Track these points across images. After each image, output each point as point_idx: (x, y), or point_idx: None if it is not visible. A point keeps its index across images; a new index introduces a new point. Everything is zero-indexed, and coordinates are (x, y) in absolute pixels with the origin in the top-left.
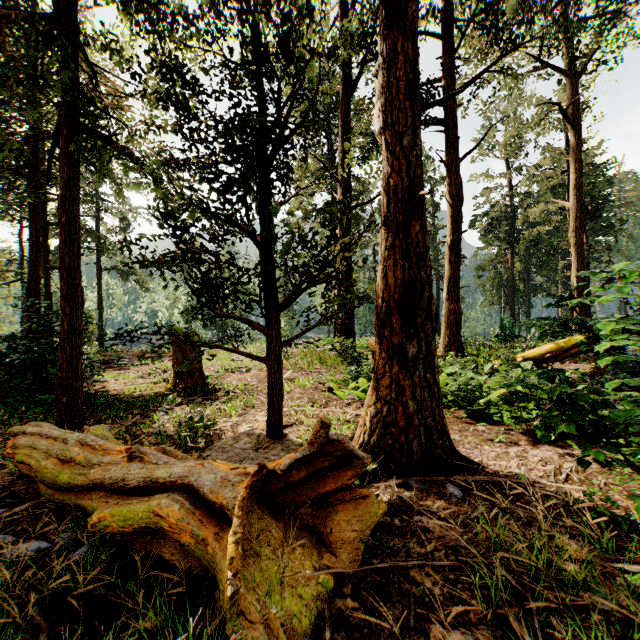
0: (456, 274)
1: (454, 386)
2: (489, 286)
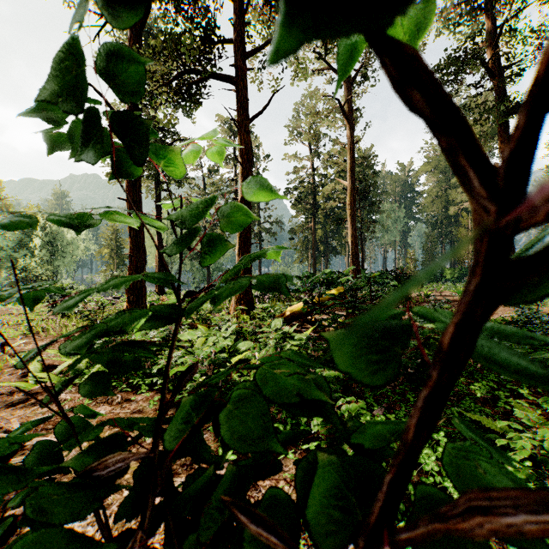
0: (246, 230)
1: (157, 366)
2: (300, 247)
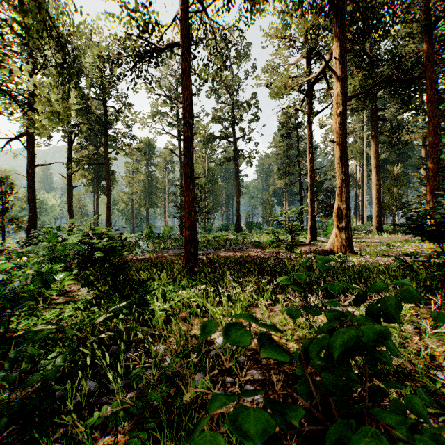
0: (108, 213)
1: None
2: None
